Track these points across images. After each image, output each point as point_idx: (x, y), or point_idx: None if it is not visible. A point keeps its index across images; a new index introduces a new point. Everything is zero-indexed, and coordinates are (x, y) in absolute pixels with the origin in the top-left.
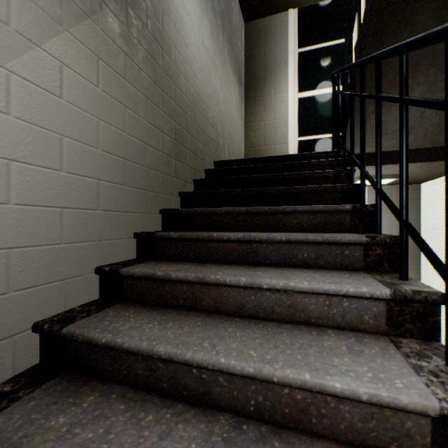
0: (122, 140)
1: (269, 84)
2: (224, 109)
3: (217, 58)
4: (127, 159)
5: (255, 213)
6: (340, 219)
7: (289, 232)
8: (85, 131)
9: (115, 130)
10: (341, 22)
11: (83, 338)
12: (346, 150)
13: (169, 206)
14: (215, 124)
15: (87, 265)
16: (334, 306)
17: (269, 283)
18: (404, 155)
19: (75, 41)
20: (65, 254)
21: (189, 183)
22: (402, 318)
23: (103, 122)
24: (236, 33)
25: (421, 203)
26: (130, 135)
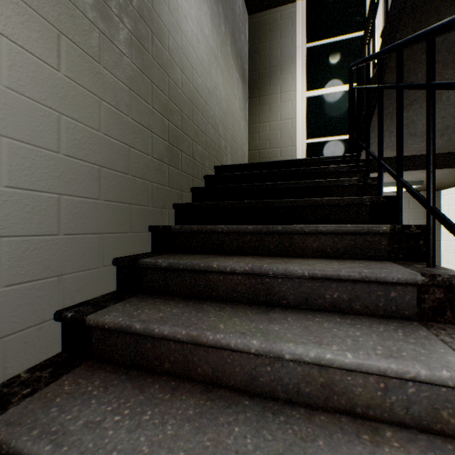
0: (96, 141)
1: (274, 81)
2: (226, 108)
3: (218, 50)
4: (104, 166)
5: (265, 233)
6: (374, 242)
7: (309, 259)
8: (37, 129)
9: (86, 129)
10: (353, 14)
11: (8, 449)
12: (372, 155)
13: (161, 221)
14: (217, 124)
15: (41, 311)
16: (393, 392)
17: (293, 353)
18: None
19: (22, 5)
20: (4, 301)
21: (185, 191)
22: None
23: (68, 117)
24: (240, 26)
25: (442, 211)
26: (108, 135)
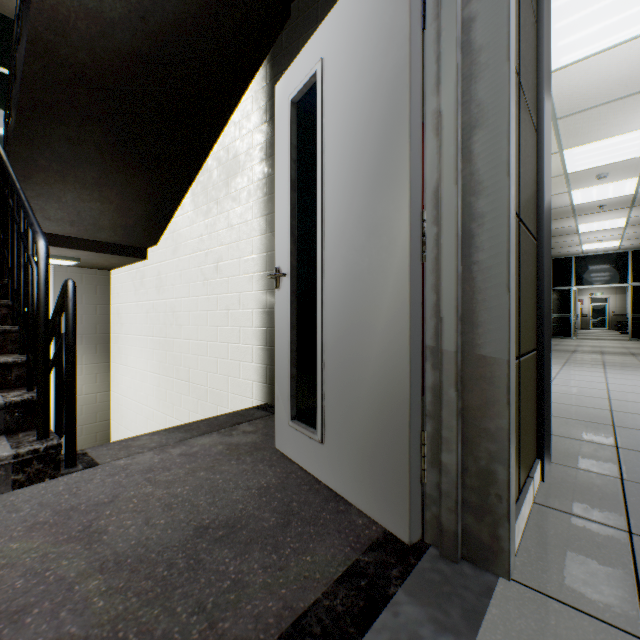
0: None
1: None
2: None
3: None
4: None
5: None
6: None
7: None
8: None
9: None
10: None
11: None
12: None
13: None
14: None
15: None
16: None
17: None
18: (17, 250)
19: None
20: None
21: None
22: (7, 343)
23: None
24: None
25: (112, 289)
26: None
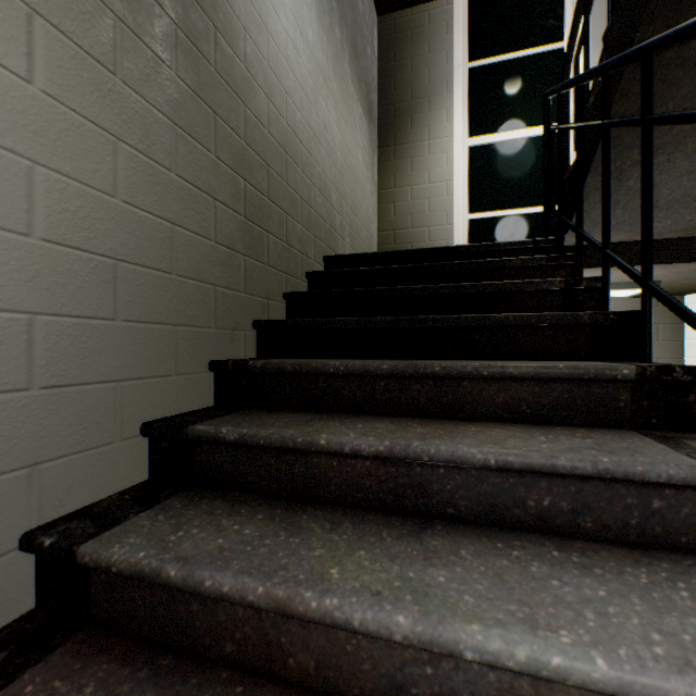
0: (109, 215)
1: (419, 122)
2: (343, 162)
3: (330, 68)
4: (123, 258)
5: (410, 376)
6: (606, 396)
7: (490, 425)
8: None
9: (88, 192)
10: (543, 15)
11: None
12: (589, 240)
13: (232, 352)
14: (327, 188)
15: None
16: None
17: (481, 648)
18: None
19: None
20: None
21: (275, 300)
22: None
23: (49, 170)
24: (364, 32)
25: (686, 329)
26: (131, 204)
